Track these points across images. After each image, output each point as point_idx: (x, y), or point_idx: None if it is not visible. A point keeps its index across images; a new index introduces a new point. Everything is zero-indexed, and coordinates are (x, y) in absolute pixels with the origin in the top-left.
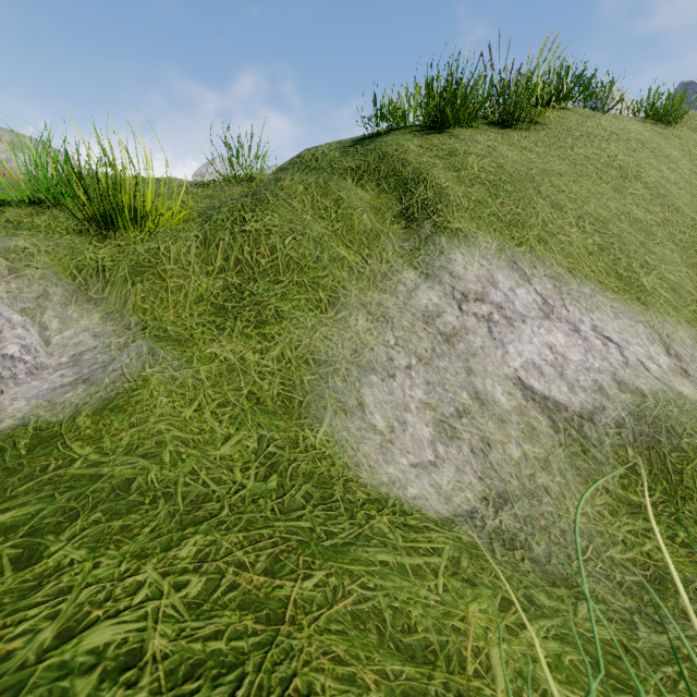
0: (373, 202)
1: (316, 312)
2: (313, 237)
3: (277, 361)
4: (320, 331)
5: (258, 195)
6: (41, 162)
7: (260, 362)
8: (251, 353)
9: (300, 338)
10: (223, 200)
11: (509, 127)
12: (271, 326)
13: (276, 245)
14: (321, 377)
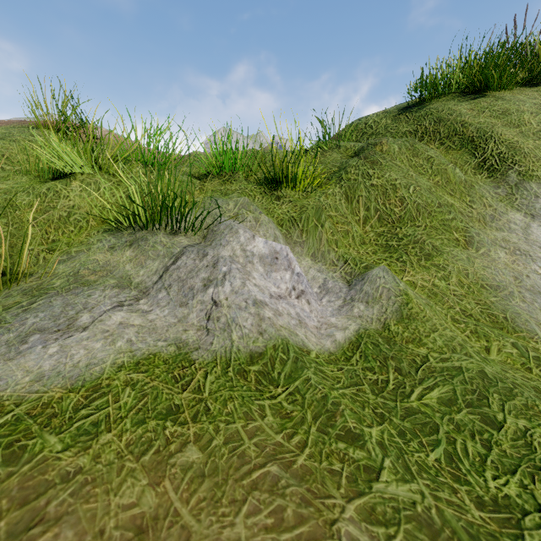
0: (444, 157)
1: (459, 247)
2: (426, 189)
3: (459, 285)
4: (476, 262)
5: (370, 159)
6: (226, 147)
7: (448, 286)
8: (436, 279)
9: (463, 268)
10: (335, 164)
11: (538, 85)
12: (436, 259)
13: (403, 197)
14: (503, 298)
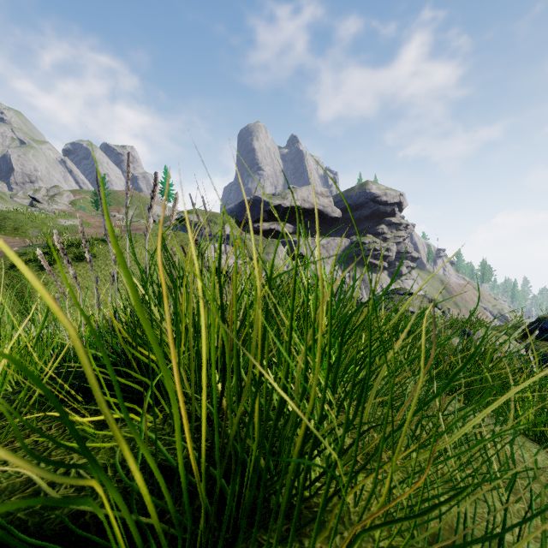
0: (12, 304)
1: None
2: None
3: None
4: None
5: None
6: None
7: None
8: None
9: None
10: None
11: (81, 261)
12: None
13: None
14: None
